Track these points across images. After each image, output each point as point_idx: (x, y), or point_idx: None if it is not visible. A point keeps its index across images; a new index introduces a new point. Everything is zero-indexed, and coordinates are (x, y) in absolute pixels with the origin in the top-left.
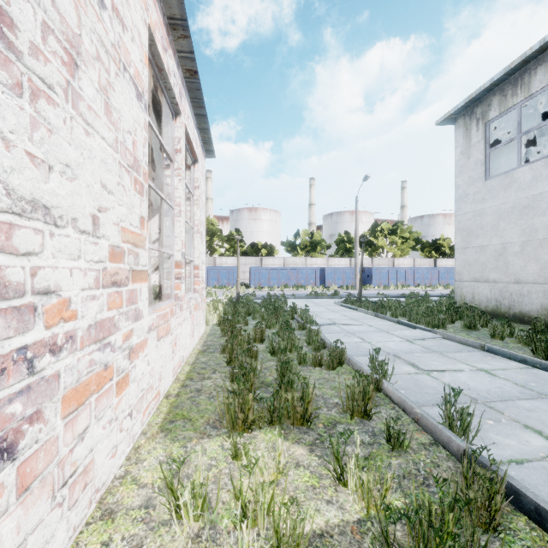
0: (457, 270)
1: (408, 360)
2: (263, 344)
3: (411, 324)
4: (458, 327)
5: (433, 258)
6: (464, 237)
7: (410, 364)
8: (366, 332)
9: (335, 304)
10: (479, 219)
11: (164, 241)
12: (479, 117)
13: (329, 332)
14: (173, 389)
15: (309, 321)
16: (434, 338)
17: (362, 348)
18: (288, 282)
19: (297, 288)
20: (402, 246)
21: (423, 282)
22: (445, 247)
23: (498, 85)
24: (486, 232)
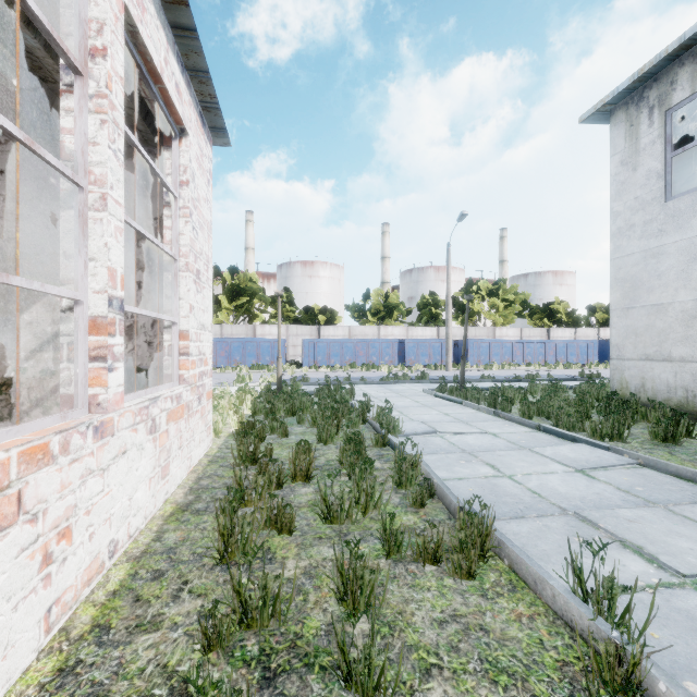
0: (614, 342)
1: (619, 533)
2: (309, 485)
3: (565, 432)
4: (641, 437)
5: (545, 327)
6: (627, 292)
7: (630, 547)
8: (495, 450)
9: (425, 393)
10: (653, 263)
11: (62, 267)
12: (653, 104)
13: (429, 451)
14: (19, 693)
15: (393, 428)
16: (623, 465)
17: (505, 495)
18: (355, 360)
19: (367, 367)
20: (504, 311)
21: (535, 360)
22: (561, 313)
23: (690, 48)
24: (667, 282)
